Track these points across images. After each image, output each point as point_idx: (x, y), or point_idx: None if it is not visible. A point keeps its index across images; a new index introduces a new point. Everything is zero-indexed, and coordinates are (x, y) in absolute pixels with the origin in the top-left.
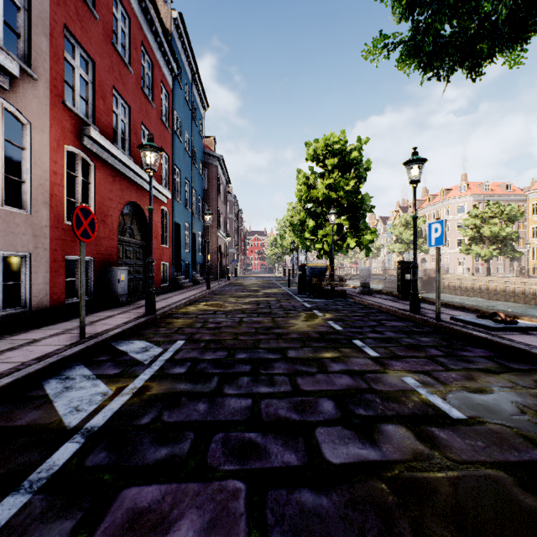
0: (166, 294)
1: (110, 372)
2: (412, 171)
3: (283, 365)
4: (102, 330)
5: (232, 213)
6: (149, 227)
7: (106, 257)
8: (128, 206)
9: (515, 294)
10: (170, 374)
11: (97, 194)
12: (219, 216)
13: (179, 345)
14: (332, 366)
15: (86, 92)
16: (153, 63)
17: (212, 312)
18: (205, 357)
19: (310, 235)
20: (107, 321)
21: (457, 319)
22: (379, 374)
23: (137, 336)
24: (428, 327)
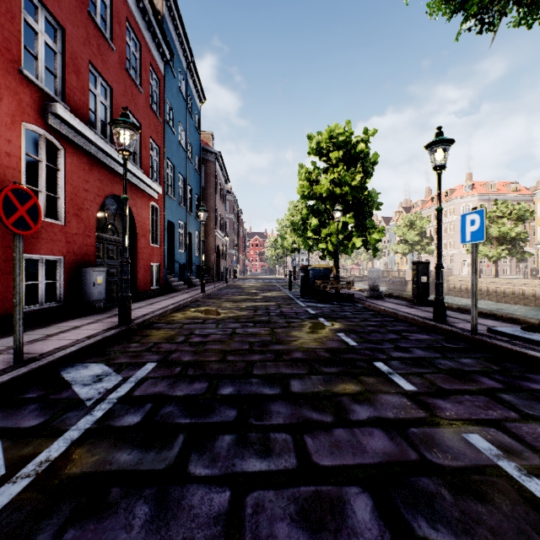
0: (154, 299)
1: (26, 423)
2: (436, 155)
3: (283, 408)
4: (53, 348)
5: (232, 213)
6: (123, 220)
7: (80, 256)
8: (111, 200)
9: (525, 296)
10: (114, 428)
11: (68, 183)
12: (217, 215)
13: (146, 370)
14: (355, 410)
15: (54, 64)
16: (141, 44)
17: (201, 321)
18: (176, 392)
19: (312, 234)
20: (67, 335)
21: (498, 331)
22: (428, 428)
23: (97, 355)
24: (462, 342)
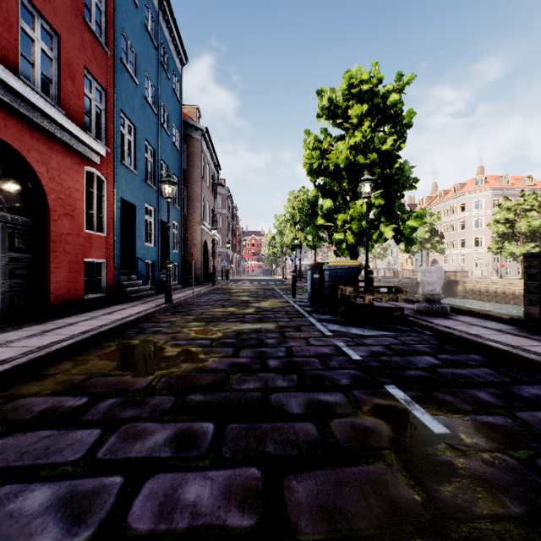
0: (75, 316)
1: None
2: None
3: None
4: None
5: (225, 208)
6: None
7: None
8: None
9: None
10: None
11: None
12: (204, 204)
13: None
14: None
15: None
16: None
17: (82, 403)
18: None
19: (324, 221)
20: None
21: None
22: None
23: None
24: None
